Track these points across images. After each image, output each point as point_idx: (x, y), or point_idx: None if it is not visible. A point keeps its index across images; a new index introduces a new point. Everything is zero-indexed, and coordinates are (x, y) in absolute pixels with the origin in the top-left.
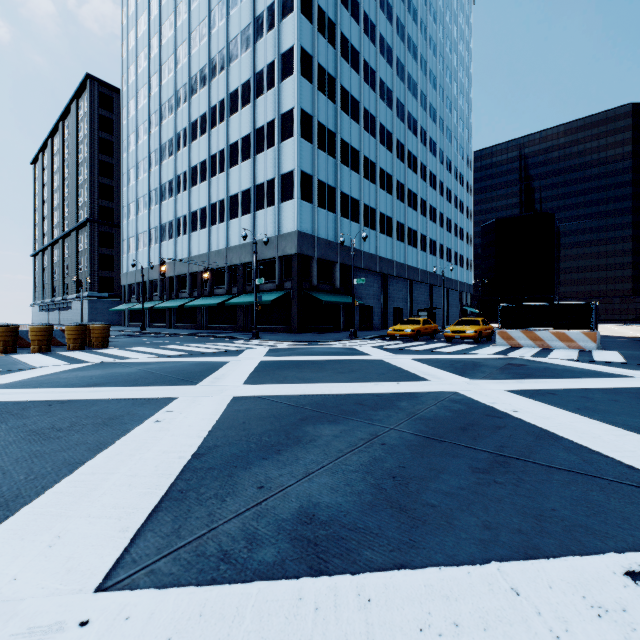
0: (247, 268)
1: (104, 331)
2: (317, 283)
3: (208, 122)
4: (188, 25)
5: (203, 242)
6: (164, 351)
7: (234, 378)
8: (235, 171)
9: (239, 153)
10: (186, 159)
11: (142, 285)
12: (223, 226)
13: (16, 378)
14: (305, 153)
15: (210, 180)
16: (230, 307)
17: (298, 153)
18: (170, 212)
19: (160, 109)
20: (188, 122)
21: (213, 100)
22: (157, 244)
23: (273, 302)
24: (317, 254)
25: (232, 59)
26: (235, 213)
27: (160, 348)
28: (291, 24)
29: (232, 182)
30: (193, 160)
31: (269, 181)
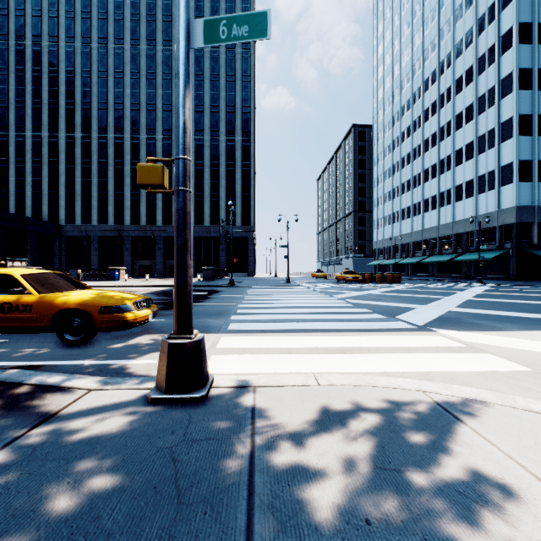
0: (470, 235)
1: (399, 276)
2: (537, 242)
3: (437, 138)
4: (421, 77)
5: (433, 219)
6: (431, 285)
7: (475, 291)
8: (459, 168)
9: (463, 156)
10: (420, 165)
11: (394, 250)
12: (449, 207)
13: (400, 288)
14: (524, 146)
15: (439, 177)
16: (455, 262)
17: (516, 149)
18: (407, 201)
19: (400, 135)
20: (421, 140)
21: (441, 122)
22: (398, 222)
23: (493, 258)
24: (537, 220)
25: (457, 92)
26: (459, 197)
27: (426, 284)
28: (510, 56)
29: (457, 176)
30: (425, 165)
31: (489, 172)
